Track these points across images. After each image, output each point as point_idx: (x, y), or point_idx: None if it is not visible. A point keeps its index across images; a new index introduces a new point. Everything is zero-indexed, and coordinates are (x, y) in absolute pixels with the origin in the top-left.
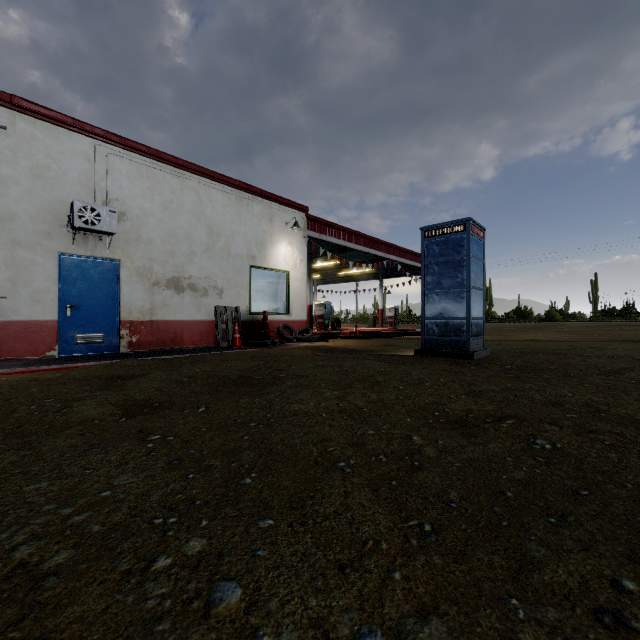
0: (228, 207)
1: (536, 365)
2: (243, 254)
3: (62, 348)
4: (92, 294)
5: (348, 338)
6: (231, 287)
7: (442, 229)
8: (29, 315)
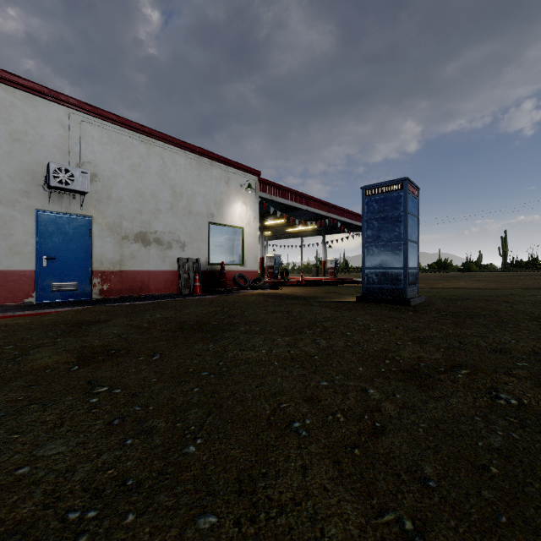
0: (190, 170)
1: (468, 311)
2: (203, 212)
3: (39, 295)
4: (67, 247)
5: (295, 286)
6: (192, 241)
7: (381, 188)
8: (8, 265)
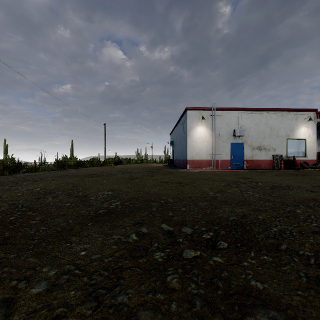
0: (277, 119)
1: None
2: (283, 135)
3: (231, 166)
4: (237, 152)
5: None
6: (278, 147)
7: None
8: (225, 158)
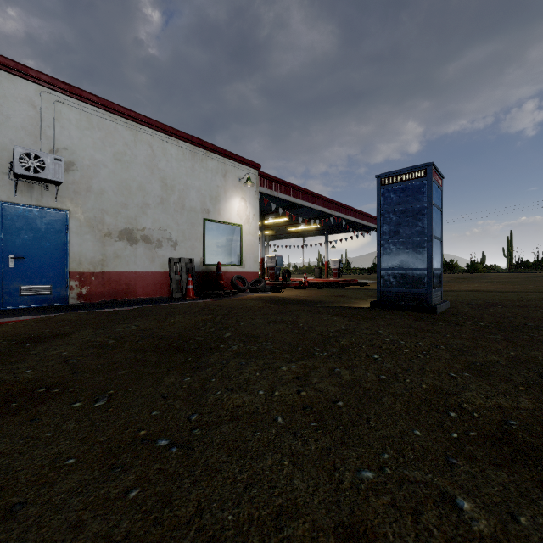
0: (182, 161)
1: (510, 321)
2: (197, 207)
3: (4, 300)
4: (38, 244)
5: (298, 288)
6: (185, 239)
7: (400, 176)
8: None
